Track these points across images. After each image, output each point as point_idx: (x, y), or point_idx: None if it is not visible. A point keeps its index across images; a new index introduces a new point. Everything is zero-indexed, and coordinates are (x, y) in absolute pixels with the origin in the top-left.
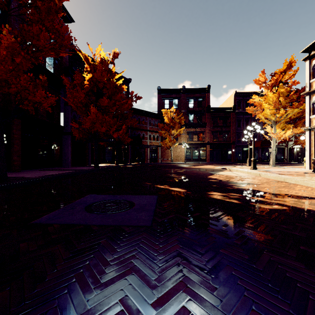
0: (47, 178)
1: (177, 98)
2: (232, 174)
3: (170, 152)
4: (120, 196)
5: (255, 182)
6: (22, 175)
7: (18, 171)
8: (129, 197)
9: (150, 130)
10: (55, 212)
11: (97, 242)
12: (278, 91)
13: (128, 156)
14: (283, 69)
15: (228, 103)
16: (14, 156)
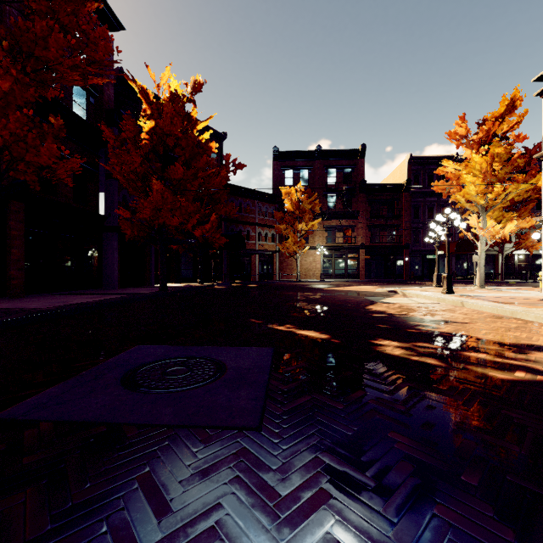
0: (67, 310)
1: (308, 167)
2: (410, 303)
3: (295, 263)
4: (200, 348)
5: (458, 318)
6: (23, 305)
7: (20, 296)
8: (216, 350)
9: (261, 224)
10: (57, 388)
11: (126, 480)
12: (492, 152)
13: (222, 270)
14: (499, 112)
15: (397, 175)
16: (11, 269)
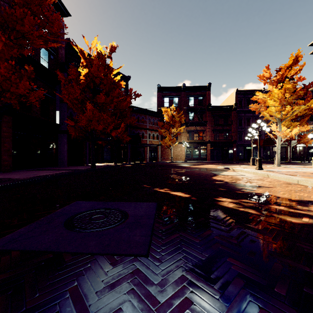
0: (36, 180)
1: (178, 96)
2: (237, 175)
3: (170, 151)
4: (113, 203)
5: (266, 184)
6: (10, 177)
7: (9, 171)
8: (122, 204)
9: (150, 129)
10: (25, 228)
11: (62, 291)
12: (284, 87)
13: (127, 155)
14: (289, 64)
15: (229, 101)
16: (4, 155)
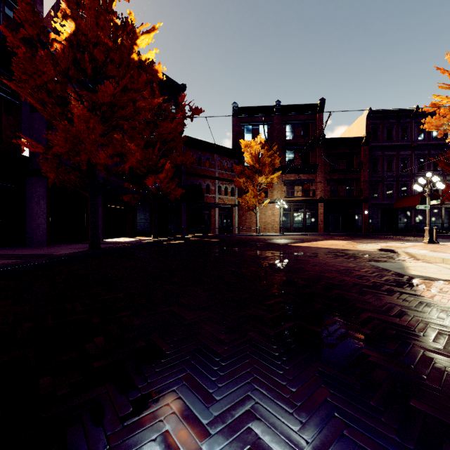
0: None
1: (267, 122)
2: None
3: (254, 216)
4: None
5: None
6: None
7: None
8: None
9: (220, 178)
10: None
11: None
12: None
13: (181, 223)
14: None
15: (354, 131)
16: None
